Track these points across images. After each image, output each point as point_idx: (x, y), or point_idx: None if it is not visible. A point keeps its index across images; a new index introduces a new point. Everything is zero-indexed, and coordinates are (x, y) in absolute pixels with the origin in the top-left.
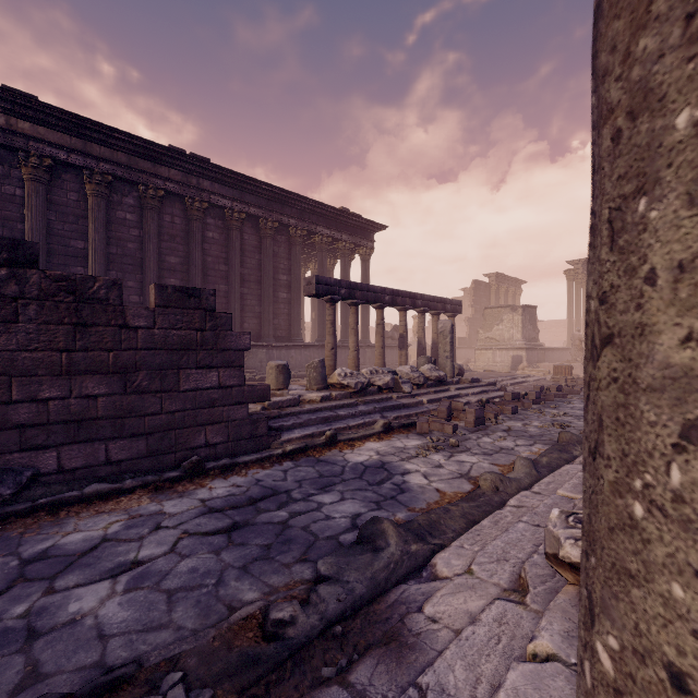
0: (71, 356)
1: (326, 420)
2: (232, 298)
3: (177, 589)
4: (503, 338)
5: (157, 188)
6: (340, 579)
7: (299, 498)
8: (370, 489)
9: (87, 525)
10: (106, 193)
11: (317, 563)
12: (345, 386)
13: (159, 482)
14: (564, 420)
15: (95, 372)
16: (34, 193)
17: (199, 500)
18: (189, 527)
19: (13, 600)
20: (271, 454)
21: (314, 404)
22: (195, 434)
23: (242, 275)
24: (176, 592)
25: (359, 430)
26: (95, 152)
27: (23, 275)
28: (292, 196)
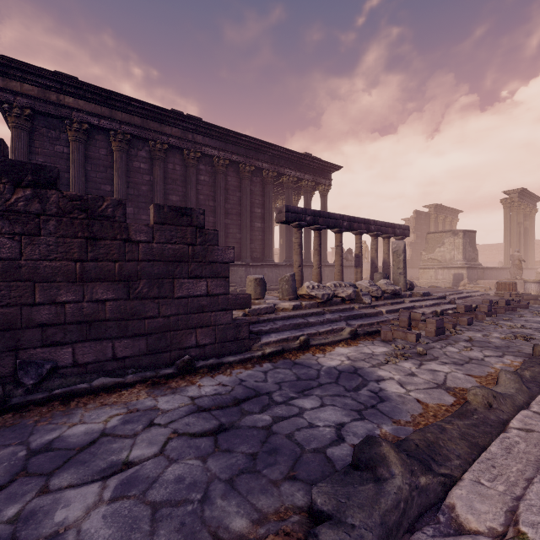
0: (84, 265)
1: (298, 326)
2: (219, 227)
3: (162, 502)
4: (444, 259)
5: (163, 142)
6: (343, 520)
7: (280, 401)
8: (348, 395)
9: (91, 417)
10: (126, 148)
11: (312, 491)
12: (313, 297)
13: (156, 378)
14: (524, 332)
15: (103, 280)
16: (76, 150)
17: (189, 397)
18: (178, 426)
19: (9, 498)
20: (252, 355)
21: (287, 311)
22: (187, 336)
23: (226, 209)
24: (160, 507)
25: (328, 336)
26: (118, 117)
27: (44, 195)
28: (265, 145)
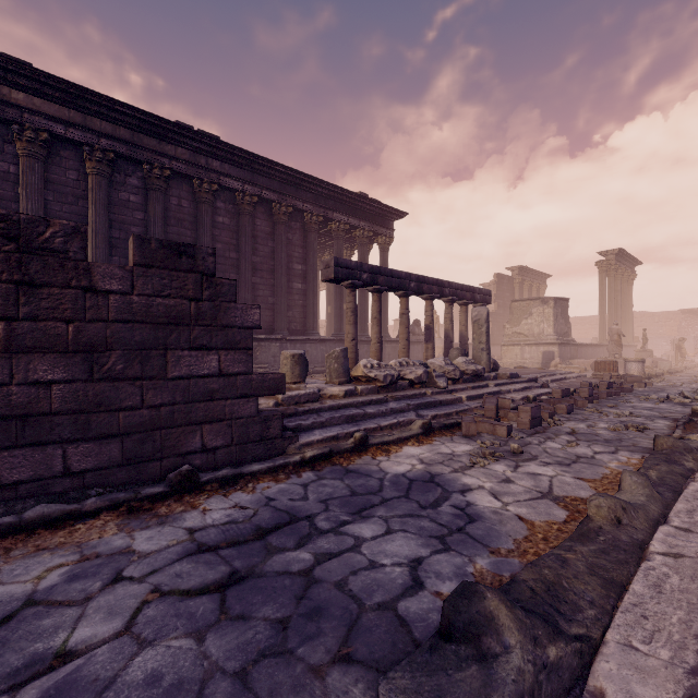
0: (12, 326)
1: (352, 419)
2: (244, 287)
3: None
4: (532, 333)
5: (163, 167)
6: None
7: (326, 529)
8: (424, 514)
9: (14, 572)
10: (107, 172)
11: (379, 689)
12: (371, 379)
13: (135, 501)
14: (634, 421)
15: (47, 350)
16: (29, 170)
17: (185, 529)
18: (163, 579)
19: None
20: (286, 461)
21: (337, 399)
22: (188, 435)
23: (254, 263)
24: None
25: (392, 431)
26: (95, 126)
27: None
28: (308, 179)
